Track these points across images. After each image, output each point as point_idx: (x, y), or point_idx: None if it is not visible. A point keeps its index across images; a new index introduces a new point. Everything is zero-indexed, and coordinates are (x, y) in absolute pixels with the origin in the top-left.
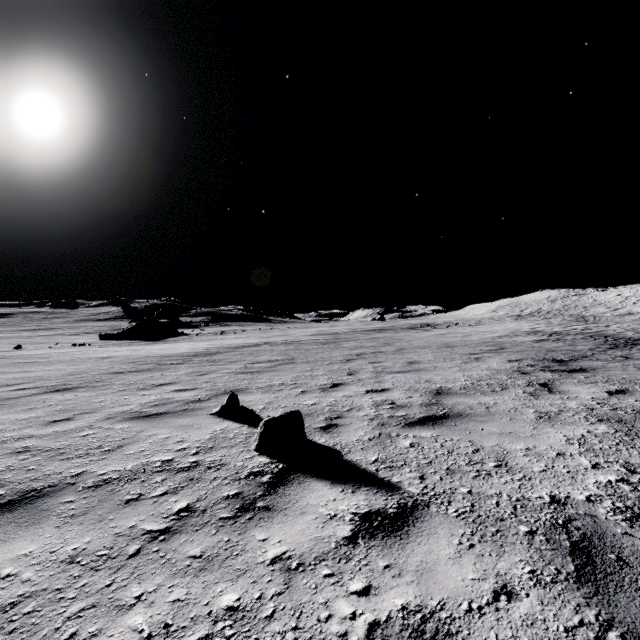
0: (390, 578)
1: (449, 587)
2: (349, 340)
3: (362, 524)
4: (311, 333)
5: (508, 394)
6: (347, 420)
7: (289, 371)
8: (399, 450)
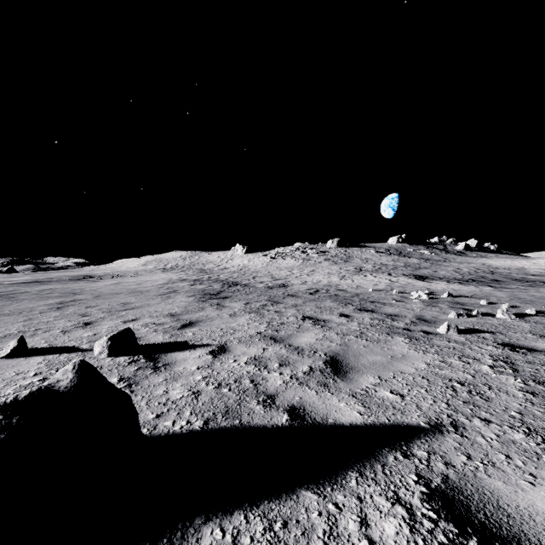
0: (238, 357)
1: (253, 353)
2: (17, 293)
3: (213, 354)
4: None
5: (208, 310)
6: (140, 335)
7: (3, 323)
8: (191, 336)
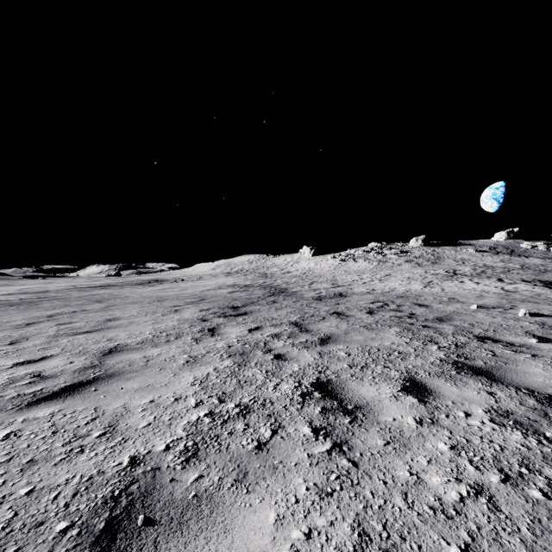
0: None
1: None
2: (55, 299)
3: None
4: (7, 292)
5: (178, 342)
6: None
7: None
8: None
